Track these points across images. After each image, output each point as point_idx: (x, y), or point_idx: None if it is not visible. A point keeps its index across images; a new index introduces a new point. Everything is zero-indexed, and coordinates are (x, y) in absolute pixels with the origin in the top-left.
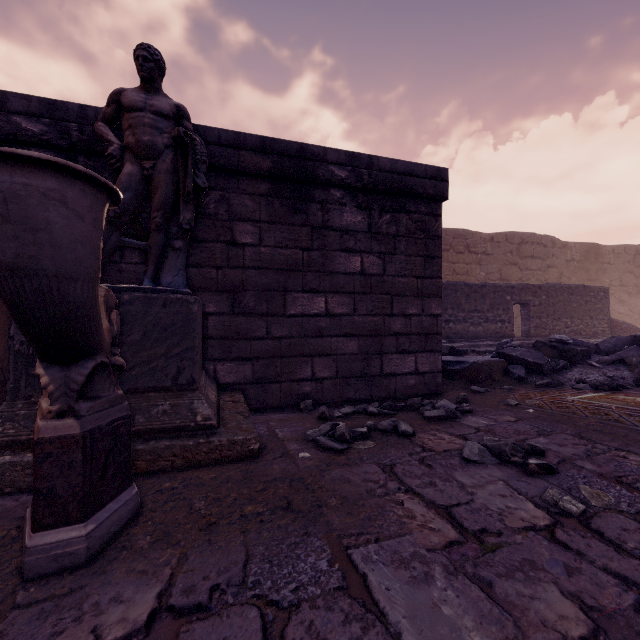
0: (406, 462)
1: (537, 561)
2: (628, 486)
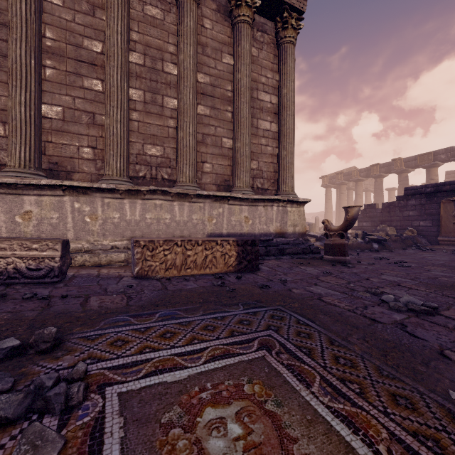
0: (454, 302)
1: (379, 283)
2: (351, 296)
